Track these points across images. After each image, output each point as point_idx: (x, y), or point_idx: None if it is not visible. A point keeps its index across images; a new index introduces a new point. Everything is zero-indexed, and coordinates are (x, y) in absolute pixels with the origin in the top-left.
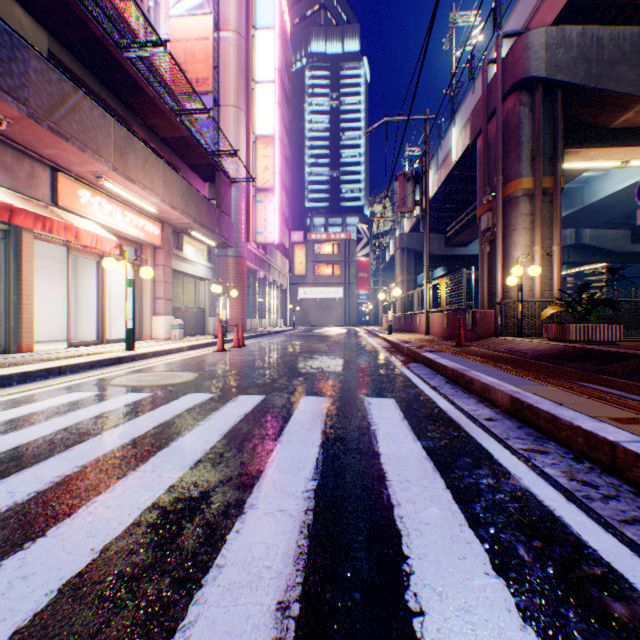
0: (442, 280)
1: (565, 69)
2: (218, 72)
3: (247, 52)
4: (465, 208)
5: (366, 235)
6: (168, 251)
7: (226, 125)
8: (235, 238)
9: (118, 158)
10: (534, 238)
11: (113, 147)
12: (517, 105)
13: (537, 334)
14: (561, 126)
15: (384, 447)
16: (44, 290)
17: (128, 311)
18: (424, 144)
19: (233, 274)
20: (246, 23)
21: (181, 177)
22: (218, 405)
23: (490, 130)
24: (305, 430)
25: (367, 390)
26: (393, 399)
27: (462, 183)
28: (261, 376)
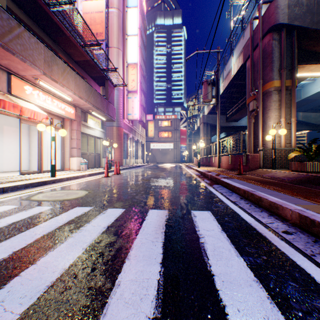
0: (228, 138)
1: (299, 18)
2: (108, 30)
3: (123, 19)
4: (237, 101)
5: (185, 116)
6: (79, 122)
7: (112, 57)
8: (117, 117)
9: (46, 67)
10: (281, 114)
11: (43, 61)
12: (271, 40)
13: (283, 167)
14: (296, 51)
15: (215, 265)
16: (11, 143)
17: (52, 154)
18: (217, 65)
19: (116, 135)
20: (122, 4)
21: (85, 81)
22: (91, 217)
23: (254, 55)
24: (149, 243)
25: (191, 204)
26: (210, 212)
27: (236, 87)
28: (125, 193)
